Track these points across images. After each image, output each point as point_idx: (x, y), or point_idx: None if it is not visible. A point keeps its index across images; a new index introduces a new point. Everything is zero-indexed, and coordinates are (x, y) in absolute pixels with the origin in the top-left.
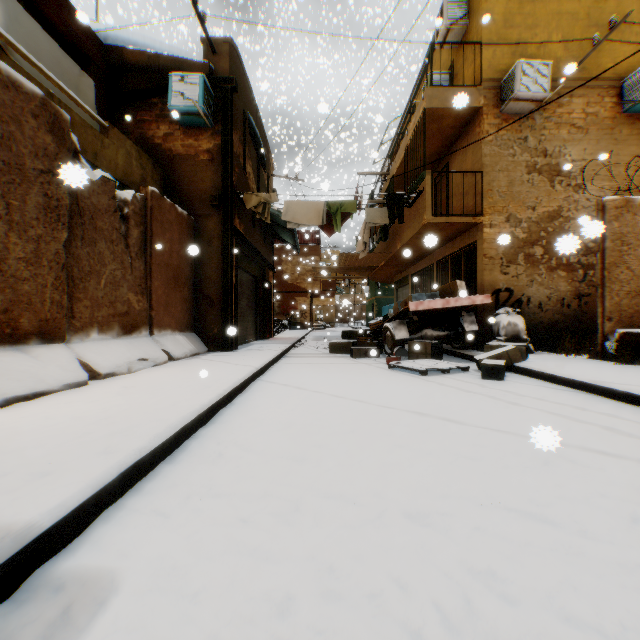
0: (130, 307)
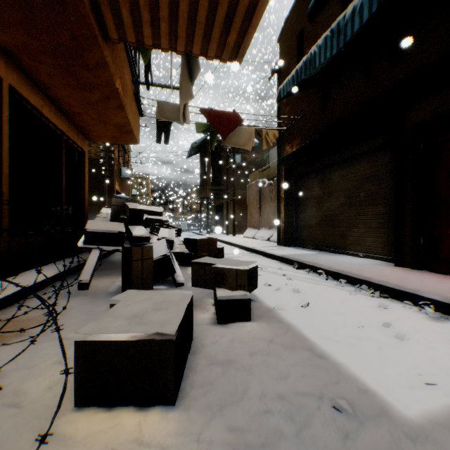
0: (271, 220)
